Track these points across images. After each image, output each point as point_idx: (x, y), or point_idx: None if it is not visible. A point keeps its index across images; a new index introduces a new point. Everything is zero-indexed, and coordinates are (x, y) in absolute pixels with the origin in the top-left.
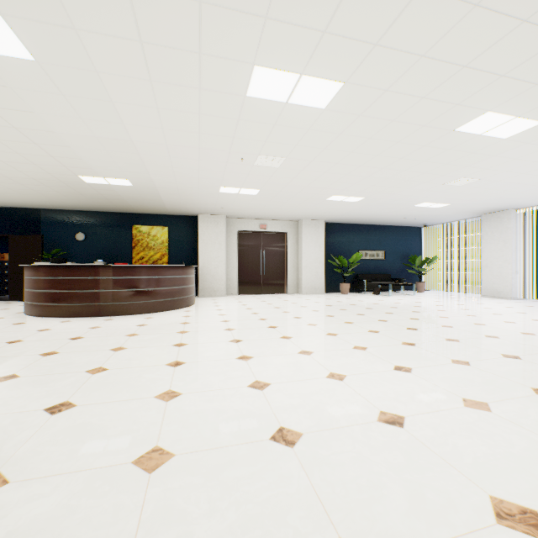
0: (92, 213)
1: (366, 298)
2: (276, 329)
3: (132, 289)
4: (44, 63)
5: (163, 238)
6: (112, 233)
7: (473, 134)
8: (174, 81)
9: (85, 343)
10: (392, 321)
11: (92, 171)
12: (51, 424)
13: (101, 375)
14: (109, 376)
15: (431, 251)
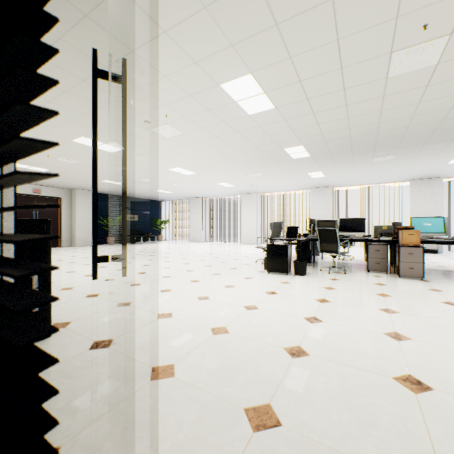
0: None
1: (127, 246)
2: (77, 262)
3: None
4: None
5: None
6: None
7: (176, 172)
8: None
9: None
10: (143, 254)
11: None
12: None
13: None
14: None
15: (167, 216)
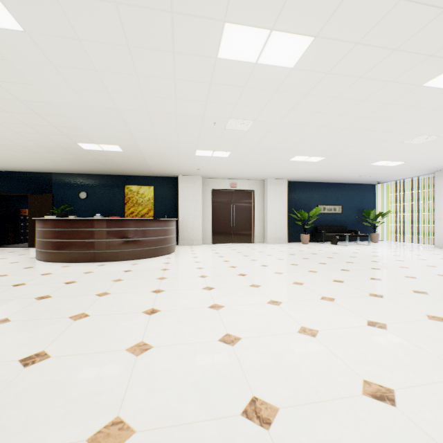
0: (93, 176)
1: (326, 248)
2: (246, 276)
3: (121, 239)
4: (32, 33)
5: (149, 196)
6: (108, 192)
7: (441, 89)
8: (149, 45)
9: (76, 287)
10: (354, 271)
11: (88, 138)
12: (20, 379)
13: (81, 322)
14: (89, 323)
15: (384, 206)
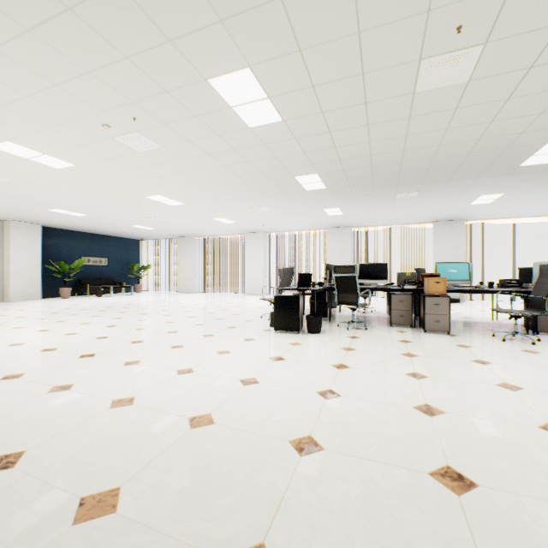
0: None
1: (90, 300)
2: (4, 325)
3: None
4: None
5: None
6: None
7: (156, 201)
8: None
9: None
10: (111, 310)
11: None
12: None
13: None
14: None
15: (148, 260)
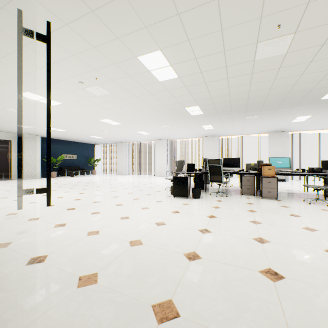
0: None
1: (67, 178)
2: None
3: None
4: None
5: None
6: None
7: (105, 122)
8: None
9: None
10: (80, 184)
11: None
12: None
13: None
14: None
15: (99, 156)
